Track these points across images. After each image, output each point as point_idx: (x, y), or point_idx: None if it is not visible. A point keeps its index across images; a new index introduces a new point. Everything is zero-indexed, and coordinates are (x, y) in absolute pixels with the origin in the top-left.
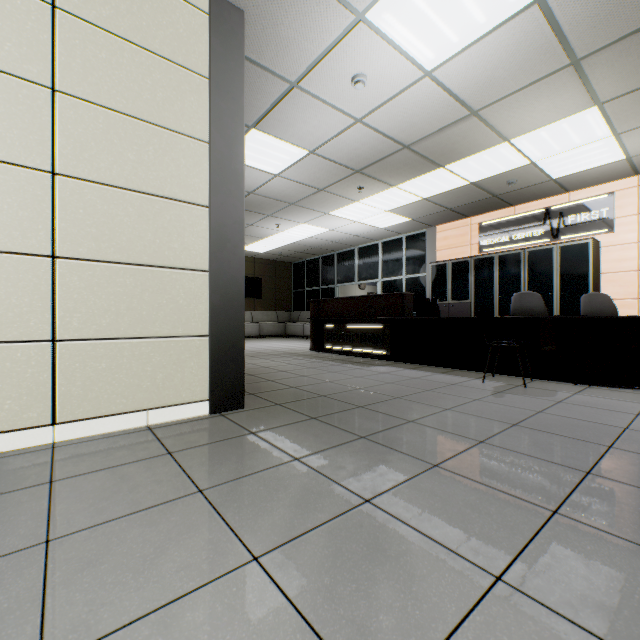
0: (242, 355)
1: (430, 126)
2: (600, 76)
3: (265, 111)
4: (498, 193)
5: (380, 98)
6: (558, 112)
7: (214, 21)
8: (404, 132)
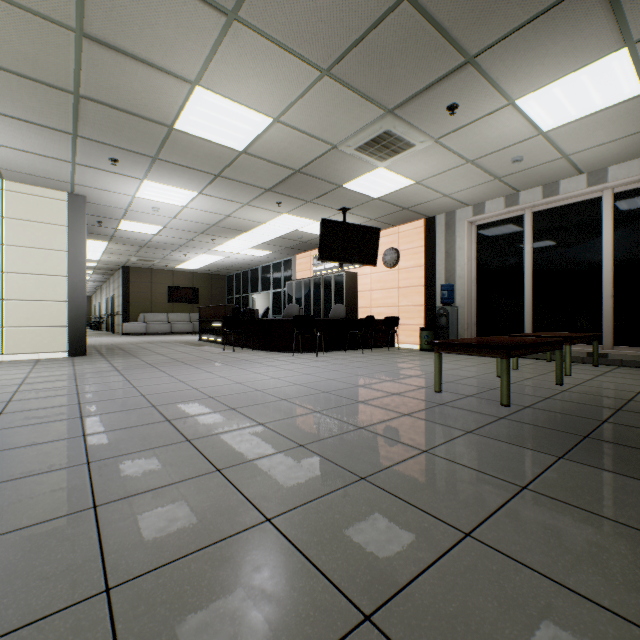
0: (85, 335)
1: (214, 219)
2: (266, 207)
3: (123, 215)
4: (304, 241)
5: (174, 212)
6: (270, 215)
7: (71, 204)
8: (204, 221)
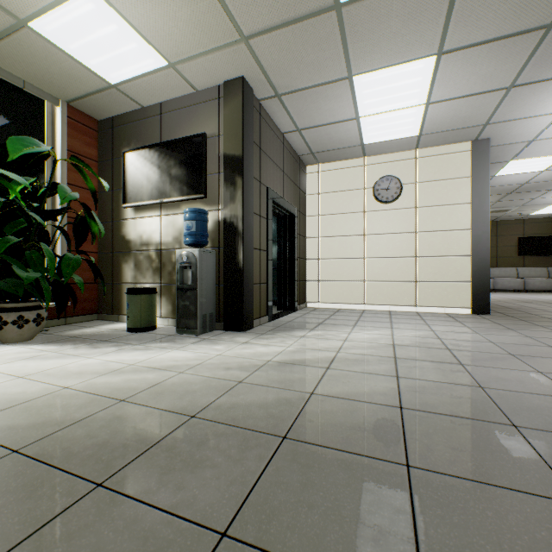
0: (488, 291)
1: None
2: None
3: (516, 153)
4: None
5: None
6: None
7: (473, 152)
8: None
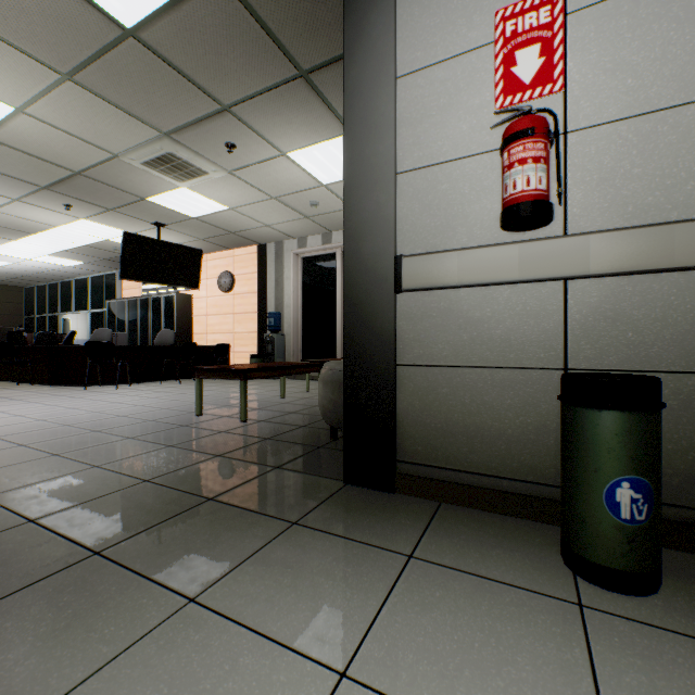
0: None
1: None
2: (51, 208)
3: None
4: None
5: None
6: (62, 218)
7: None
8: None
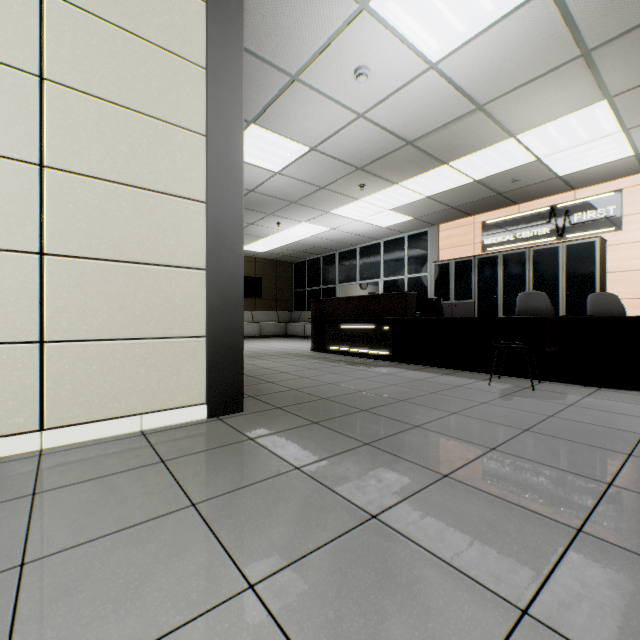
0: (241, 357)
1: (434, 121)
2: (611, 68)
3: (265, 106)
4: (502, 191)
5: (383, 92)
6: (566, 106)
7: (211, 9)
8: (407, 127)
